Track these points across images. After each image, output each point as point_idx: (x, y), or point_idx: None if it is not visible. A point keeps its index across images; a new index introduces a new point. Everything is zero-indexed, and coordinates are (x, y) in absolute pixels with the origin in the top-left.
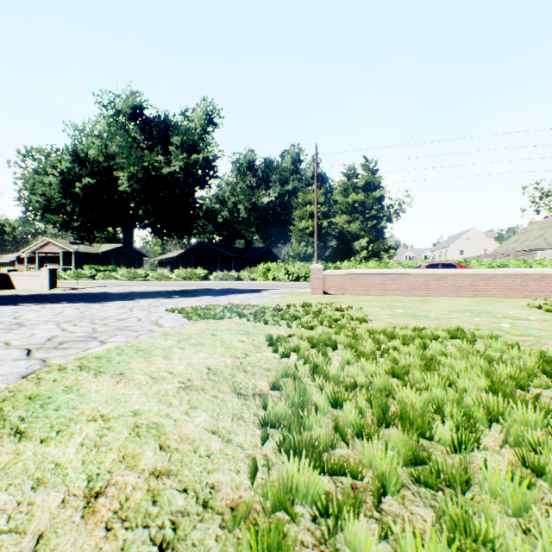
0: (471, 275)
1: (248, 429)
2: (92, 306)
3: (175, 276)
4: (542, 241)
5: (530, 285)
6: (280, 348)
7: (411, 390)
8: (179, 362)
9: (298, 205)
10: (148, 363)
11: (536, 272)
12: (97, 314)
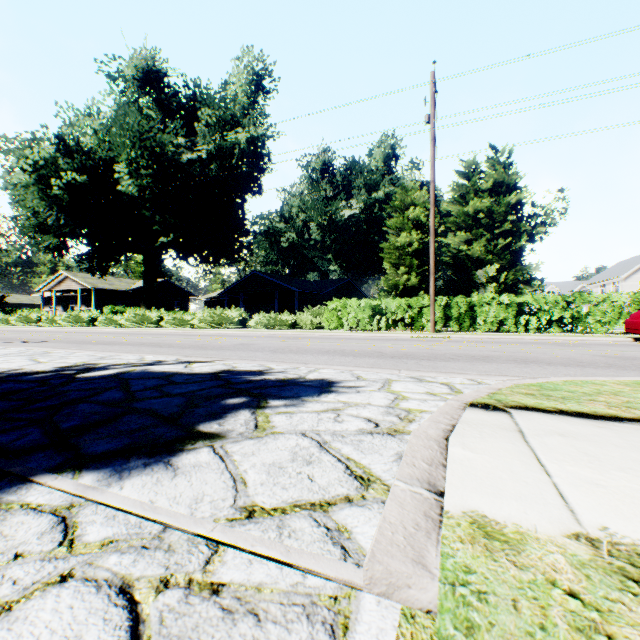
0: None
1: None
2: None
3: (198, 321)
4: None
5: None
6: None
7: None
8: None
9: (395, 210)
10: None
11: None
12: None
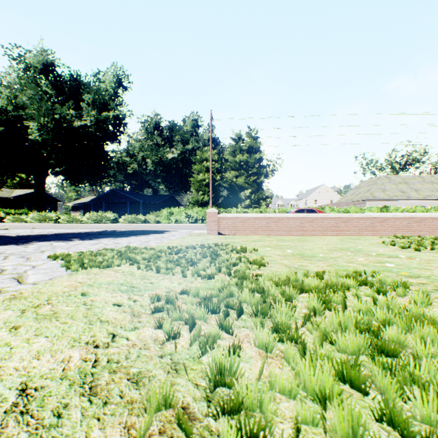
0: (335, 218)
1: None
2: None
3: (86, 219)
4: (370, 194)
5: (376, 226)
6: (166, 323)
7: None
8: None
9: (197, 161)
10: None
11: (380, 215)
12: None
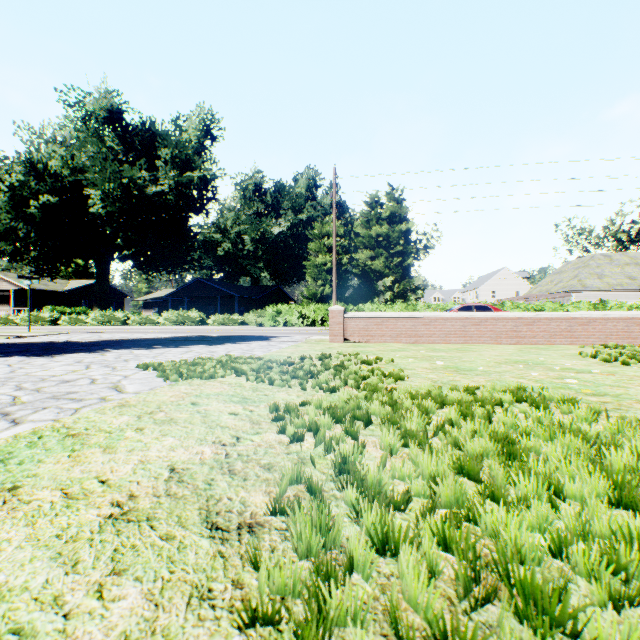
0: (513, 319)
1: (217, 635)
2: (33, 361)
3: (163, 320)
4: (577, 282)
5: (576, 331)
6: (289, 428)
7: (505, 510)
8: (127, 458)
9: (314, 237)
10: (73, 462)
11: (582, 315)
12: (34, 373)
